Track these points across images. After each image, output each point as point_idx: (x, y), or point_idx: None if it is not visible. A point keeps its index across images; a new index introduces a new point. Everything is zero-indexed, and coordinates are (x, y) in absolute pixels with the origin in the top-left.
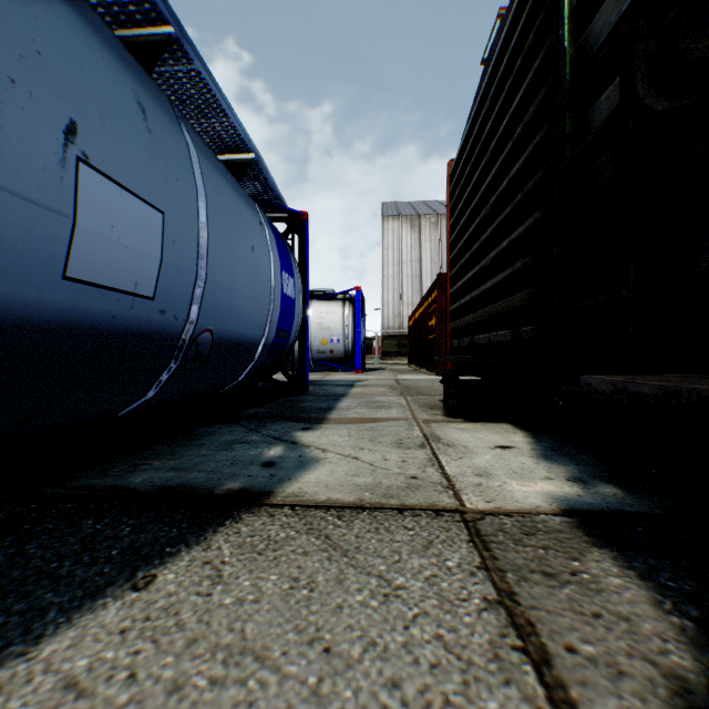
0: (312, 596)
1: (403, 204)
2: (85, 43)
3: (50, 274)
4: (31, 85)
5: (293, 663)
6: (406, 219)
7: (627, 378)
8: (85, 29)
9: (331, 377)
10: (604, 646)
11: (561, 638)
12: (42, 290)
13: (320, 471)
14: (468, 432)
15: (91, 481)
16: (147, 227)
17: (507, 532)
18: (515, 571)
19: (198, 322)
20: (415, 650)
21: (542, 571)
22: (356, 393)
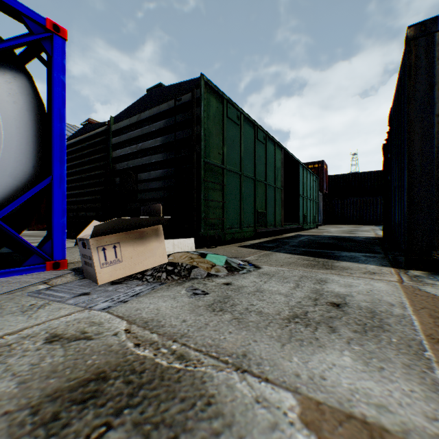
0: None
1: None
2: None
3: None
4: None
5: None
6: None
7: None
8: None
9: None
10: None
11: None
12: None
13: None
14: None
15: None
16: None
17: None
18: None
19: None
20: None
21: None
22: None
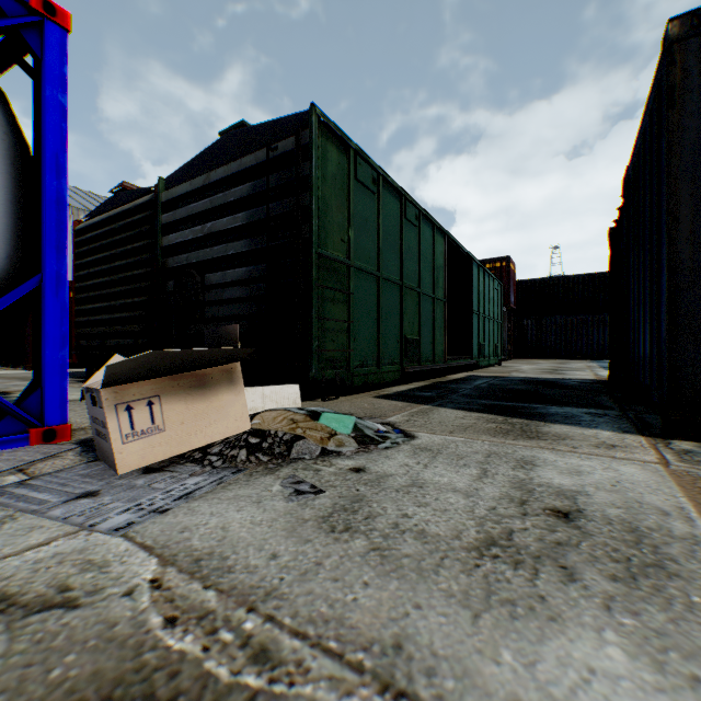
0: None
1: None
2: None
3: None
4: None
5: None
6: None
7: None
8: None
9: None
10: None
11: None
12: None
13: None
14: None
15: None
16: None
17: None
18: None
19: None
20: None
21: None
22: None
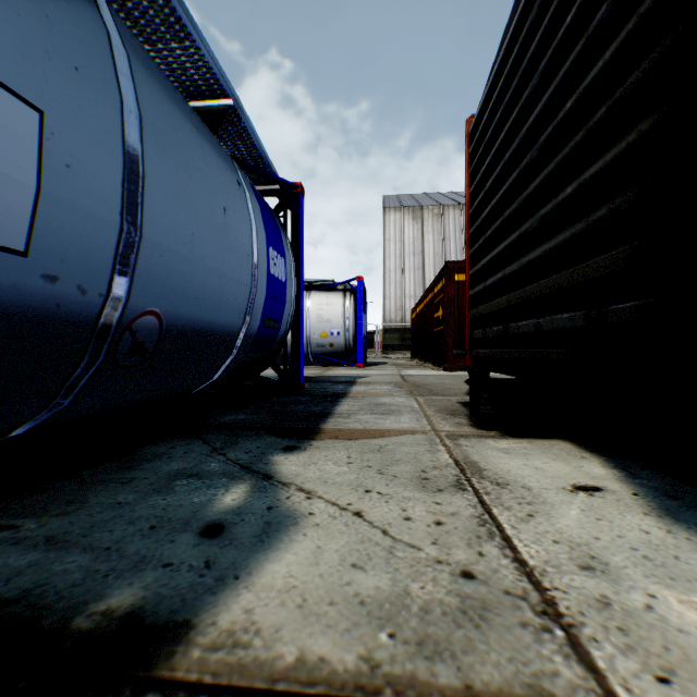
0: None
1: (405, 196)
2: None
3: None
4: None
5: None
6: (408, 211)
7: None
8: None
9: (331, 372)
10: None
11: None
12: None
13: (296, 551)
14: (516, 456)
15: None
16: None
17: None
18: None
19: (131, 300)
20: None
21: None
22: (357, 393)
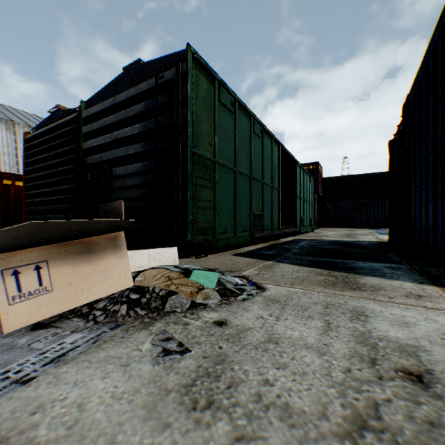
0: None
1: None
2: None
3: None
4: None
5: None
6: None
7: None
8: None
9: None
10: None
11: None
12: None
13: None
14: None
15: None
16: None
17: None
18: None
19: None
20: None
21: None
22: None
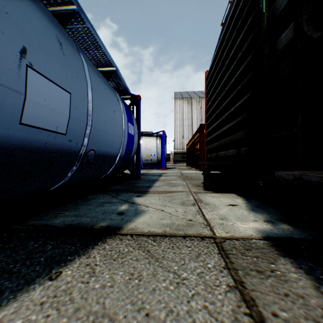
0: (140, 283)
1: (184, 92)
2: (31, 10)
3: (13, 121)
4: (2, 28)
5: (129, 322)
6: (185, 99)
7: (301, 172)
8: (31, 3)
9: (151, 171)
10: (292, 313)
11: (269, 308)
12: (9, 129)
13: (145, 217)
14: (215, 198)
15: (35, 222)
16: (62, 100)
17: (237, 248)
18: (242, 269)
19: (88, 146)
20: (193, 315)
21: (256, 269)
22: (162, 179)
